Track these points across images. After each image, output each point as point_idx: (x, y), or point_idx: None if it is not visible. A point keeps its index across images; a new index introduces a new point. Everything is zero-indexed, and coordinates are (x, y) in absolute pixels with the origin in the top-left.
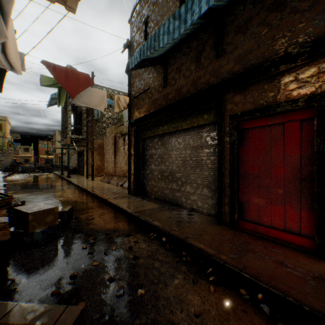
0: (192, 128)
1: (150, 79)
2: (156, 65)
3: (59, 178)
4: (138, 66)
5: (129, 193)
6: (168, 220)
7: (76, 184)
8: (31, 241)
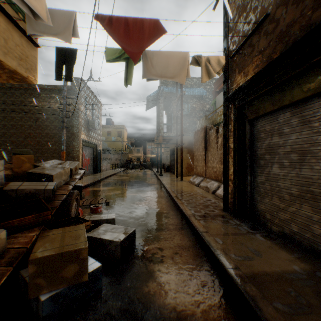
0: None
1: None
2: None
3: (153, 175)
4: None
5: (225, 209)
6: None
7: (164, 184)
8: (37, 311)
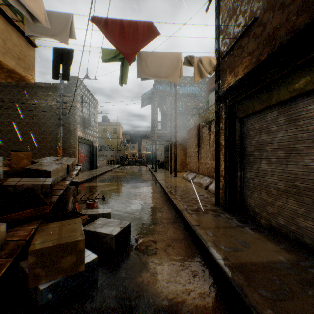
0: None
1: (257, 2)
2: None
3: (148, 172)
4: None
5: (216, 203)
6: None
7: (158, 180)
8: (36, 300)
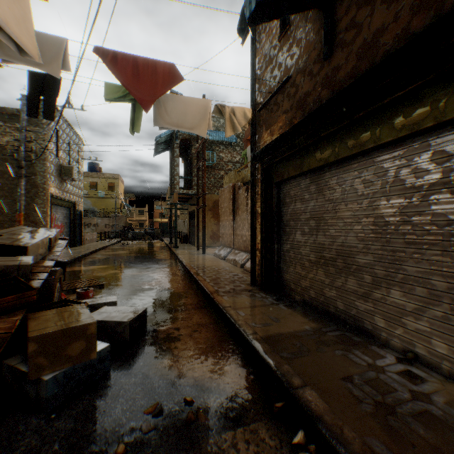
0: (409, 137)
1: (291, 60)
2: (307, 10)
3: (165, 248)
4: (265, 17)
5: (252, 283)
6: (346, 392)
7: (180, 258)
8: (36, 396)
